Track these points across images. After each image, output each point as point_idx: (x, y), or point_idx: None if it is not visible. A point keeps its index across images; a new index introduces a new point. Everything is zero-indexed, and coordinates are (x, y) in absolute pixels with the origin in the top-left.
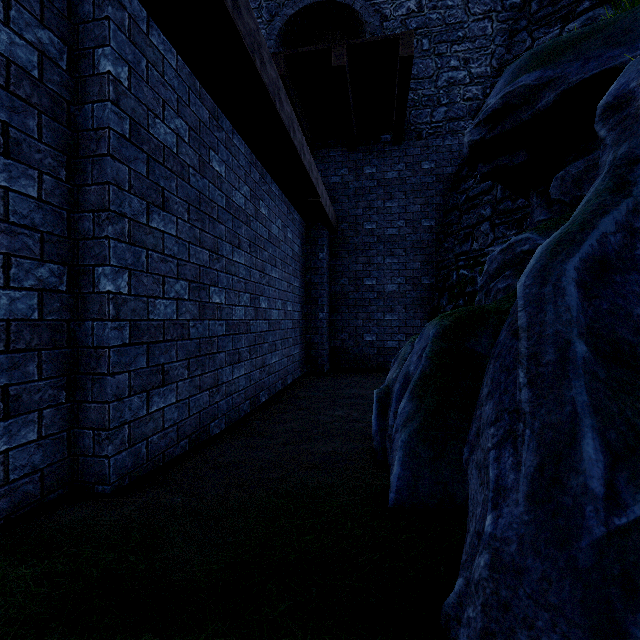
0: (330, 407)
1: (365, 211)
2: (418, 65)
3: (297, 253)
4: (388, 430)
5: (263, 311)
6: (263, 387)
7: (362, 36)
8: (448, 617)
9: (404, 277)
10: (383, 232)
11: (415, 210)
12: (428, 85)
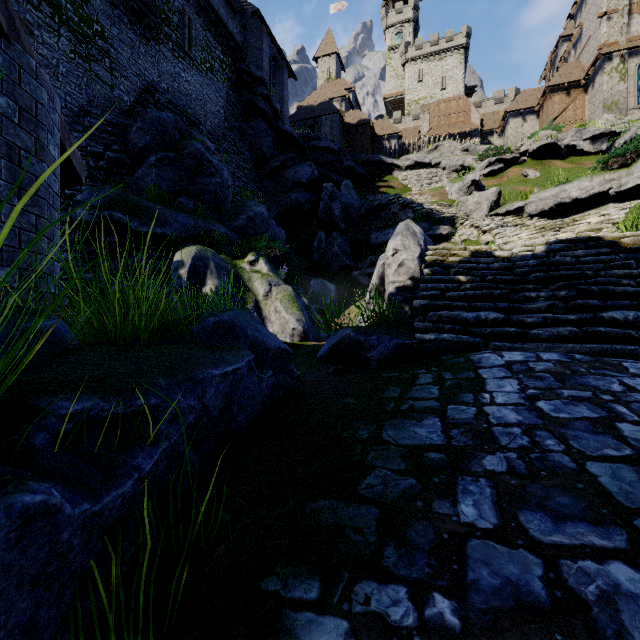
0: None
1: None
2: None
3: None
4: None
5: None
6: None
7: None
8: None
9: None
10: None
11: None
12: None
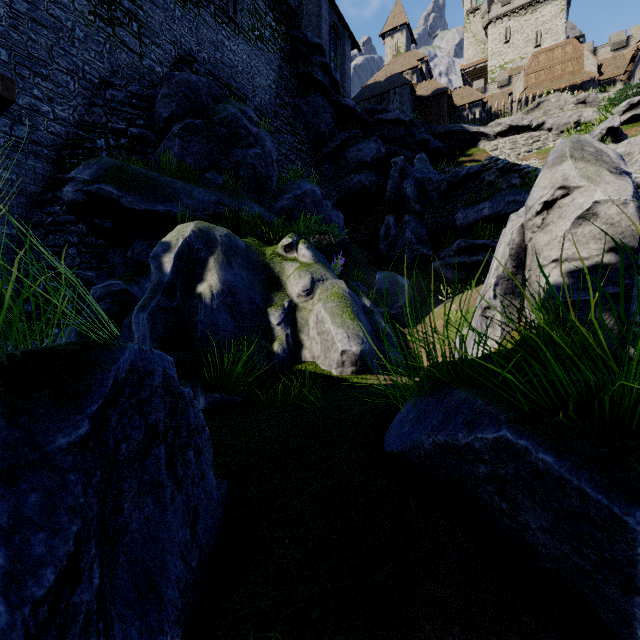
0: None
1: None
2: None
3: None
4: None
5: None
6: None
7: None
8: None
9: None
10: None
11: None
12: None
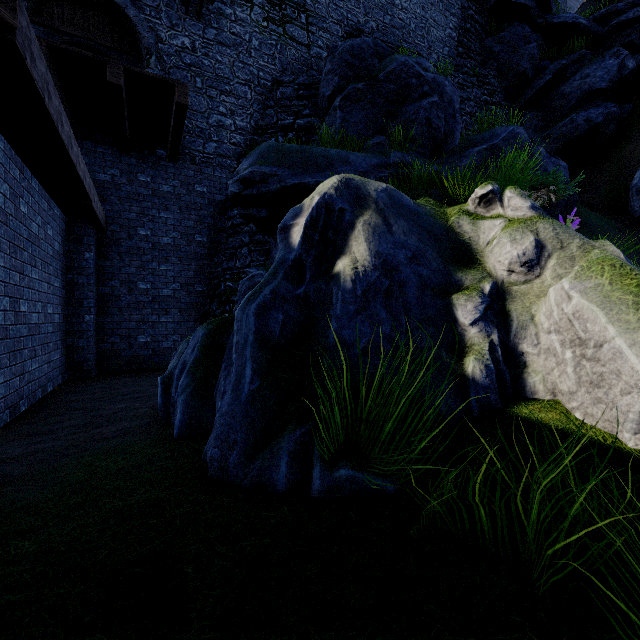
0: (110, 403)
1: (139, 216)
2: (192, 98)
3: (58, 251)
4: (171, 400)
5: (23, 315)
6: (23, 396)
7: (135, 41)
8: (205, 453)
9: (179, 283)
10: (158, 240)
11: (189, 225)
12: (201, 119)
